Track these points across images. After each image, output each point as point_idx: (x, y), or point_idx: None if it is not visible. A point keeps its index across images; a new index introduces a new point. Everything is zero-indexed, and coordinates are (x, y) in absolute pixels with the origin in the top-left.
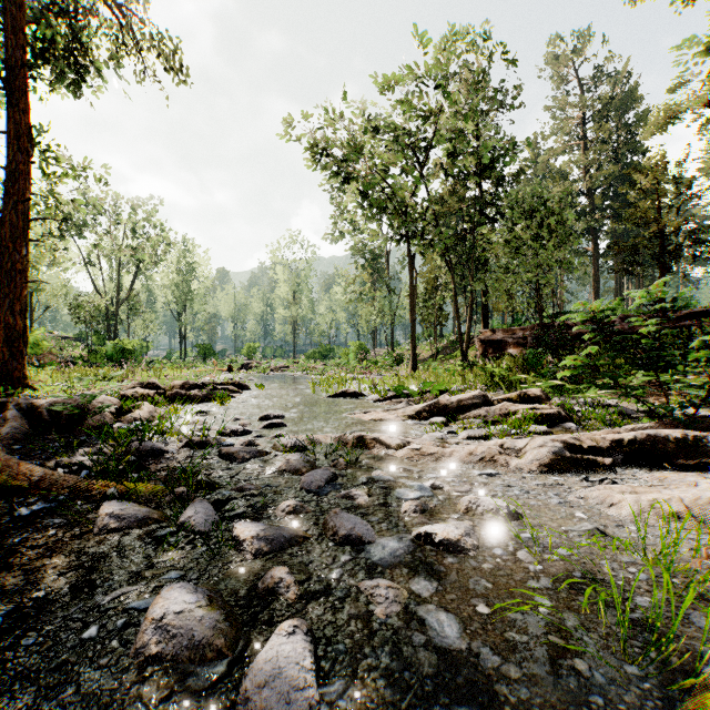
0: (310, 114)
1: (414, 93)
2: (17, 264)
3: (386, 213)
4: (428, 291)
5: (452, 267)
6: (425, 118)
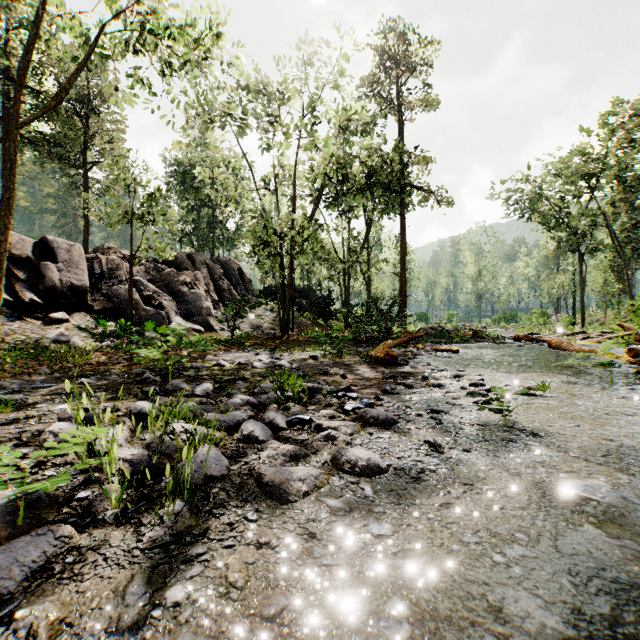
0: (505, 181)
1: (577, 170)
2: (405, 290)
3: (562, 226)
4: (609, 267)
5: (622, 256)
6: (587, 178)
